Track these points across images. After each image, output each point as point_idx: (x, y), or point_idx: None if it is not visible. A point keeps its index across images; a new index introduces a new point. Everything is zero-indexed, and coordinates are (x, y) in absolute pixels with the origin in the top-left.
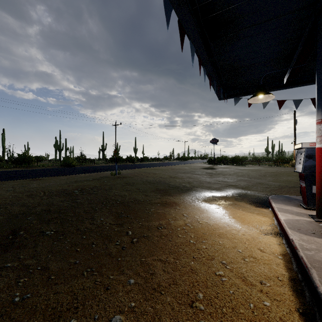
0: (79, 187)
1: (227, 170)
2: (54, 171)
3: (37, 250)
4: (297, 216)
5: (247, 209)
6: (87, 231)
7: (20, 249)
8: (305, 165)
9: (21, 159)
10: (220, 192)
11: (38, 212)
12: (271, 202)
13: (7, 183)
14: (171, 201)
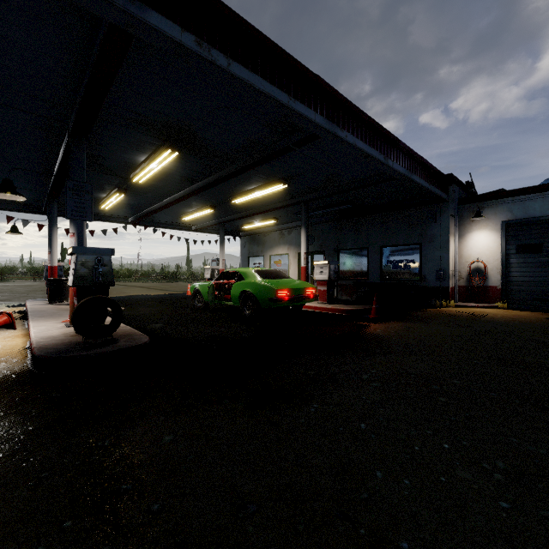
0: None
1: None
2: None
3: None
4: (38, 303)
5: (5, 308)
6: None
7: None
8: (46, 275)
9: None
10: None
11: None
12: (27, 301)
13: None
14: None
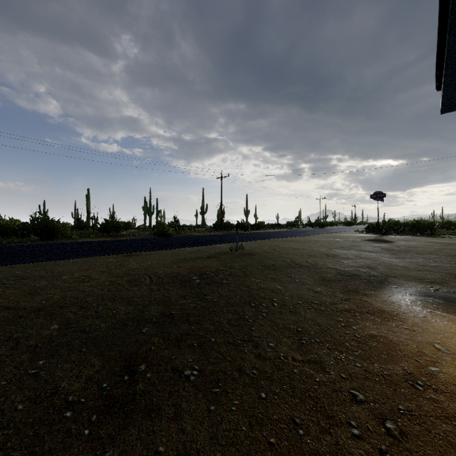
0: (195, 270)
1: (416, 244)
2: (149, 242)
3: (185, 428)
4: None
5: None
6: (260, 376)
7: (151, 420)
8: None
9: (109, 226)
10: (455, 291)
11: (155, 318)
12: None
13: (99, 260)
14: (376, 308)
